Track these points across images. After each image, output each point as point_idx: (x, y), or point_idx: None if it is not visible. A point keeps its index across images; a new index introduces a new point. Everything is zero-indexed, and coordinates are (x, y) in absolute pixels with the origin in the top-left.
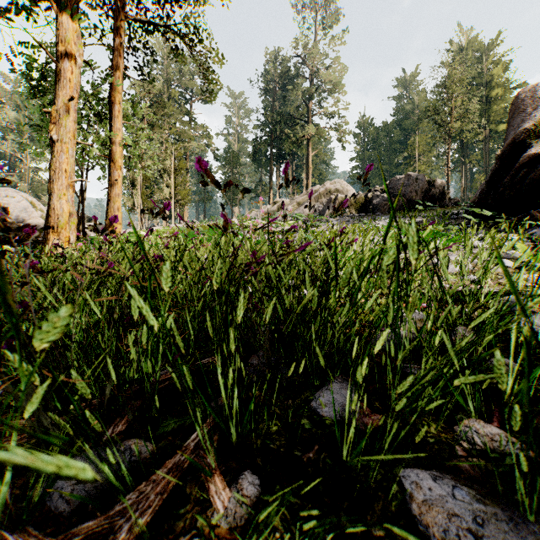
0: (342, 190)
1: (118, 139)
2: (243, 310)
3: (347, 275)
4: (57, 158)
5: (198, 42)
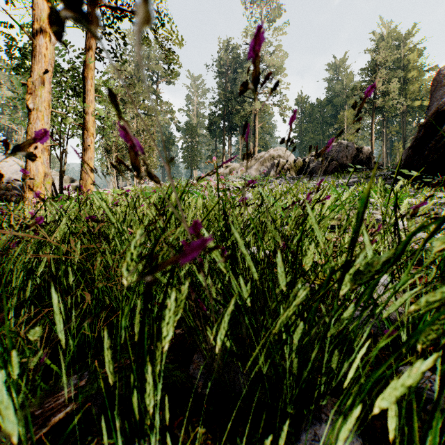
0: (283, 156)
1: (91, 110)
2: (175, 316)
3: (378, 267)
4: (33, 124)
5: (161, 26)
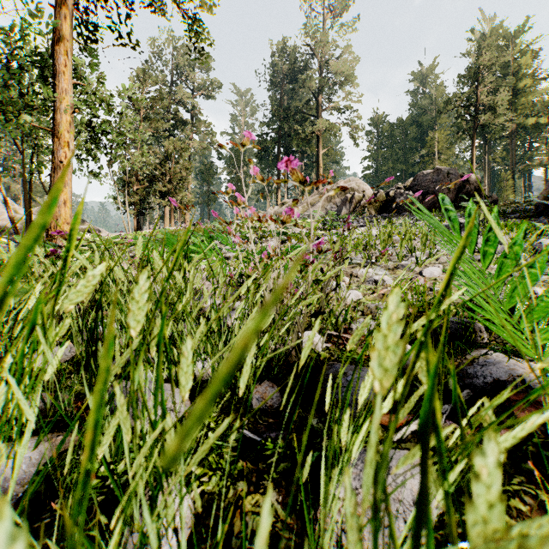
0: (357, 189)
1: (64, 104)
2: None
3: None
4: None
5: None
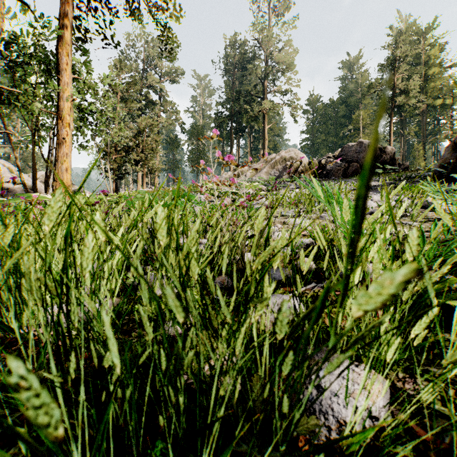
0: (296, 158)
1: (66, 94)
2: None
3: None
4: None
5: None
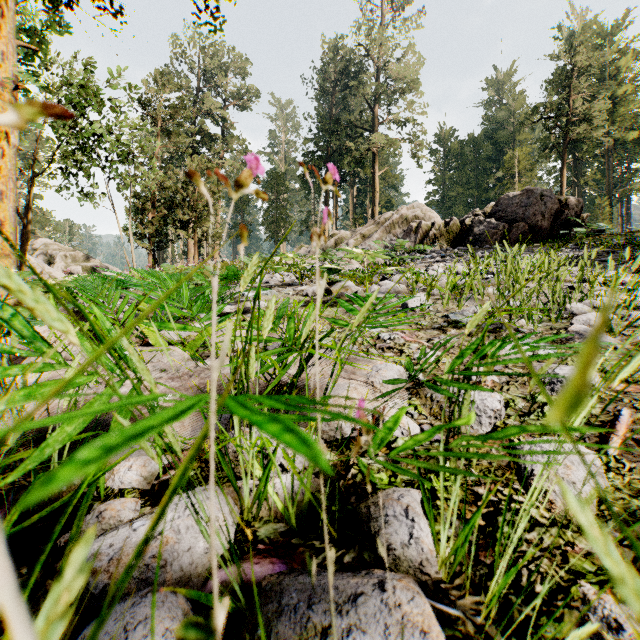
0: (423, 217)
1: (2, 75)
2: None
3: None
4: None
5: None
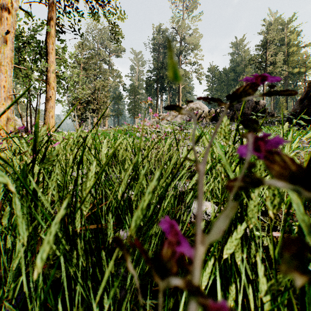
0: (200, 108)
1: (52, 68)
2: None
3: None
4: None
5: (108, 3)
